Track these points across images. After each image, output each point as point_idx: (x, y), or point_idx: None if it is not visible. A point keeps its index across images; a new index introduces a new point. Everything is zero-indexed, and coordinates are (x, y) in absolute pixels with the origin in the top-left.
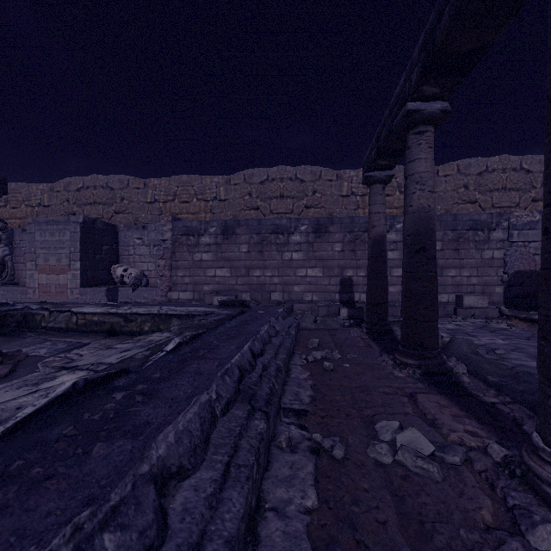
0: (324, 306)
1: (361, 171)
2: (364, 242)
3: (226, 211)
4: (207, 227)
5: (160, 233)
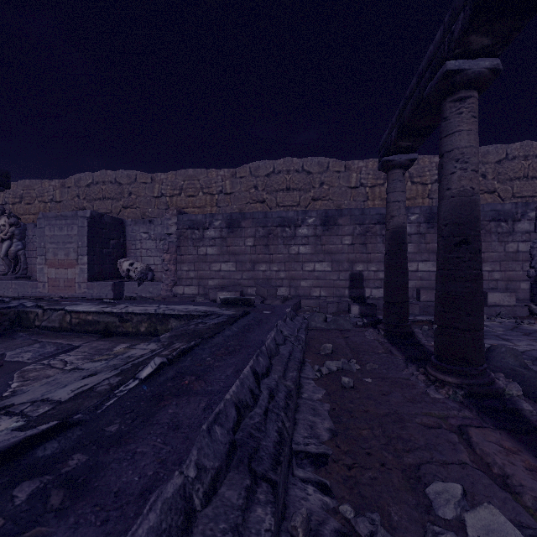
0: (333, 302)
1: (370, 162)
2: (375, 235)
3: (232, 204)
4: (211, 221)
5: (165, 227)
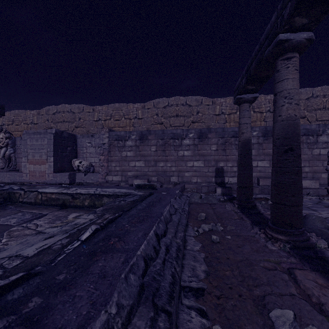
0: (205, 186)
1: (228, 99)
2: (231, 144)
3: (142, 125)
4: (130, 135)
5: (101, 139)
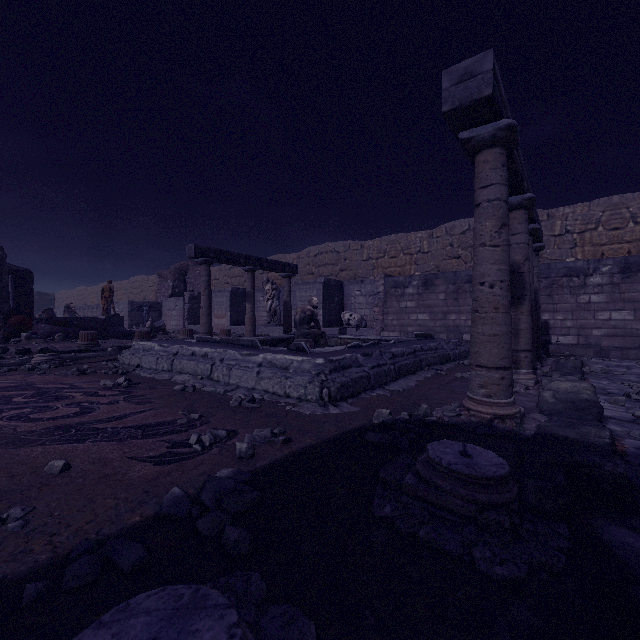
0: None
1: (578, 207)
2: (562, 287)
3: (429, 262)
4: (410, 281)
5: (375, 287)
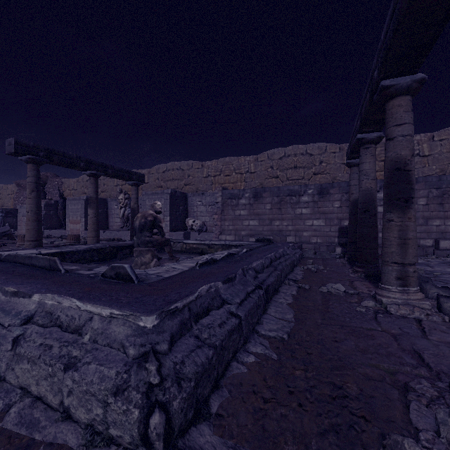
0: (324, 245)
1: None
2: None
3: (255, 180)
4: (243, 193)
5: (214, 198)
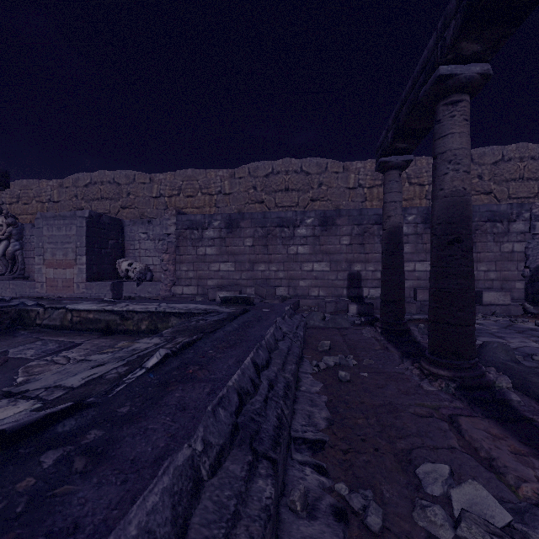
0: (331, 301)
1: (368, 163)
2: (373, 235)
3: (231, 205)
4: (211, 221)
5: (164, 227)
